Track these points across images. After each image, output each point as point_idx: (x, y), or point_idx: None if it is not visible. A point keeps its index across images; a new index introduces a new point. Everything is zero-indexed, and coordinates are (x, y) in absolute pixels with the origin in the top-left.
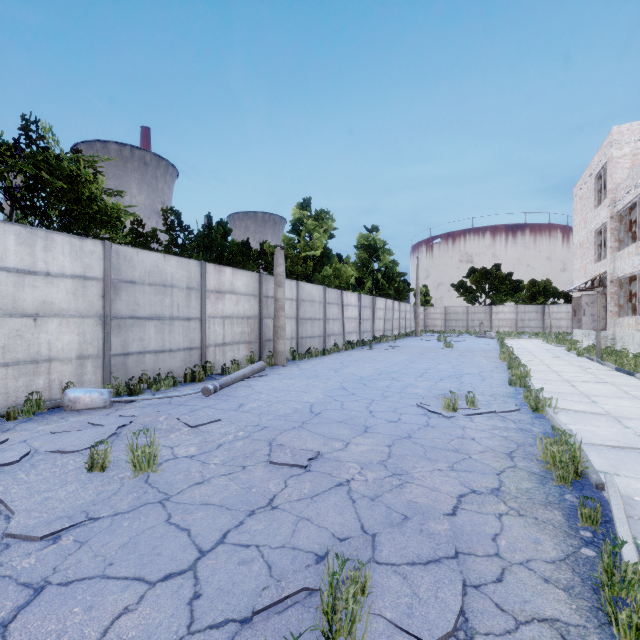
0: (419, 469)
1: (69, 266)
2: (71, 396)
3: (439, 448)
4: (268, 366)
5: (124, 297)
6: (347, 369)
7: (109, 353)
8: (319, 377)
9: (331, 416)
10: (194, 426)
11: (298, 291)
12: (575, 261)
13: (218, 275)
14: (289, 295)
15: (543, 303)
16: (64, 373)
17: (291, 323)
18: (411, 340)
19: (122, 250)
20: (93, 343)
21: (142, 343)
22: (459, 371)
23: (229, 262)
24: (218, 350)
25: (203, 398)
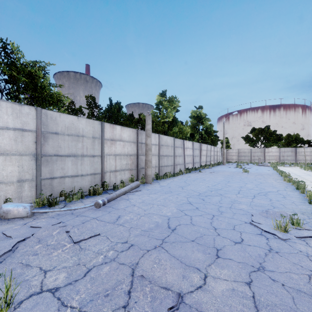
0: None
1: (11, 122)
2: (4, 209)
3: (305, 293)
4: (141, 183)
5: (51, 142)
6: (189, 186)
7: (40, 178)
8: (172, 192)
9: (184, 233)
10: (76, 242)
11: (159, 140)
12: None
13: (112, 130)
14: (154, 142)
15: (295, 147)
16: (8, 191)
17: (155, 158)
18: (221, 167)
19: (49, 113)
20: (29, 171)
21: (63, 171)
22: (262, 189)
23: (121, 124)
24: (112, 174)
25: (95, 209)
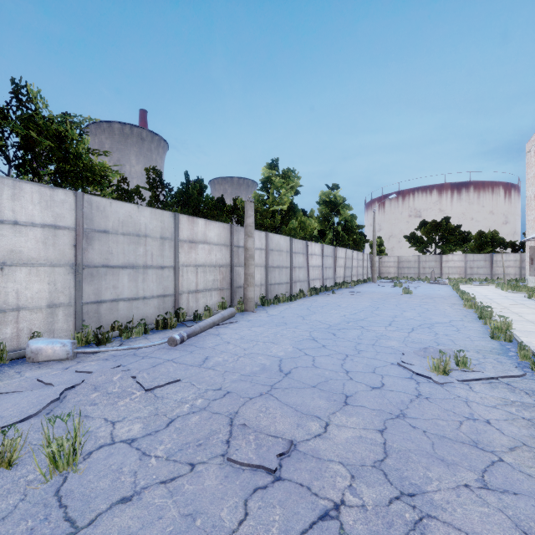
0: (436, 484)
1: (39, 215)
2: (33, 347)
3: (449, 439)
4: (238, 312)
5: (97, 246)
6: (314, 316)
7: (81, 301)
8: (287, 325)
9: (303, 377)
10: (149, 389)
11: (267, 241)
12: (529, 212)
13: (191, 226)
14: (259, 245)
15: (490, 252)
16: (33, 322)
17: (260, 271)
18: (369, 286)
19: (95, 200)
20: (64, 291)
21: (115, 291)
22: (428, 319)
23: (204, 215)
24: (191, 297)
25: (169, 349)
